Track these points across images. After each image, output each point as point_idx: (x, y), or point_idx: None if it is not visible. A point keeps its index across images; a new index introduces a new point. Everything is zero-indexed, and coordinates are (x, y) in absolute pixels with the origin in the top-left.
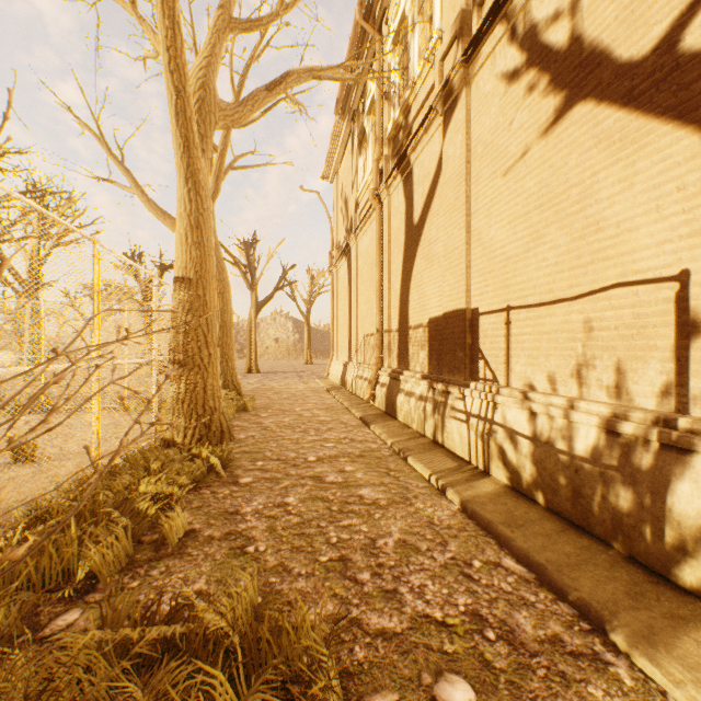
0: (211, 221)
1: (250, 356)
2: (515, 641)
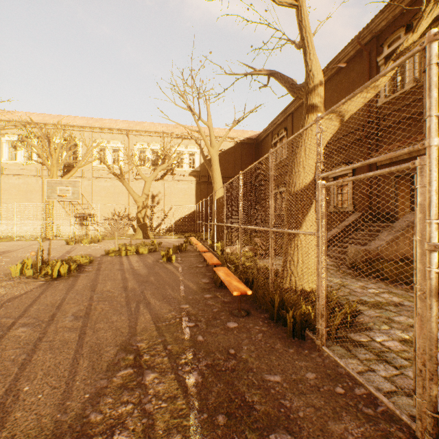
0: None
1: None
2: None
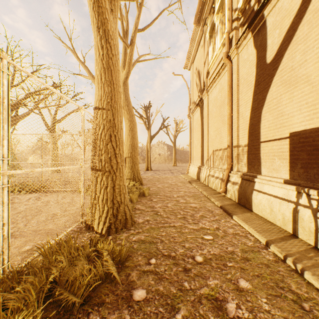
0: (118, 66)
1: (147, 162)
2: None
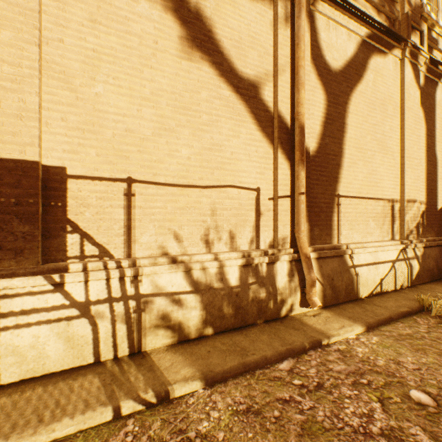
0: None
1: None
2: (358, 372)
